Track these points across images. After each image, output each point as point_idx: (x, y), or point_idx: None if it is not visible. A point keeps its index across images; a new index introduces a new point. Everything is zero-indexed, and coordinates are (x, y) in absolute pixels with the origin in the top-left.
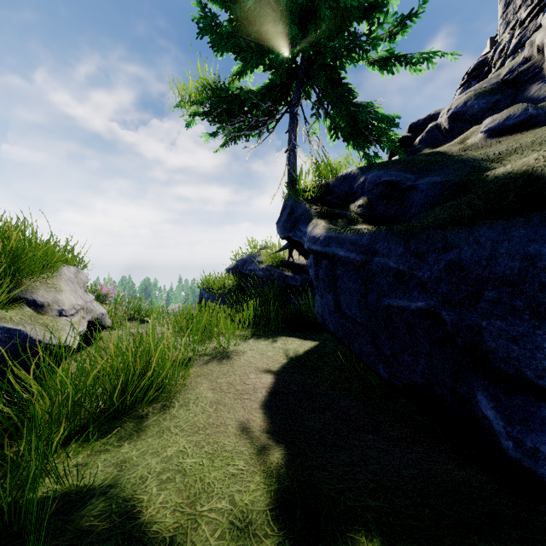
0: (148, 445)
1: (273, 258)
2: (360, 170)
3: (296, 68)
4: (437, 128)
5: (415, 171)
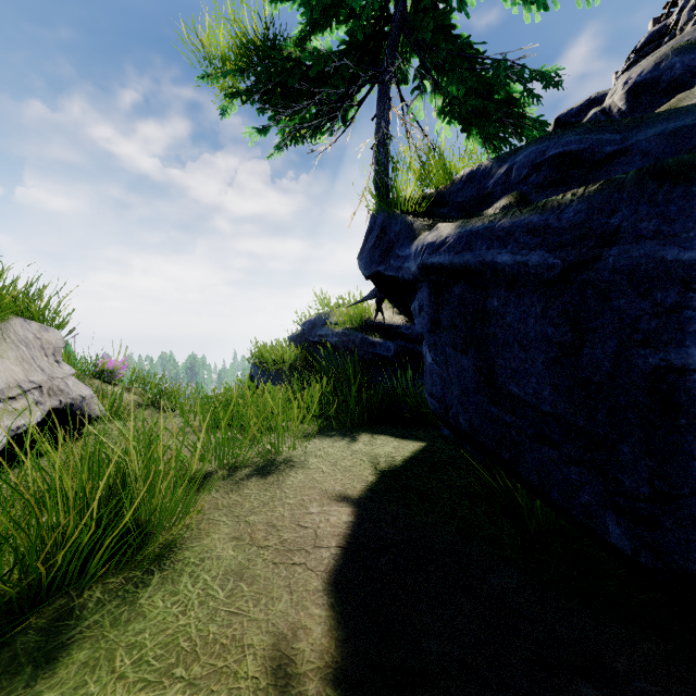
0: None
1: (353, 317)
2: (496, 159)
3: (388, 19)
4: (604, 114)
5: (617, 128)
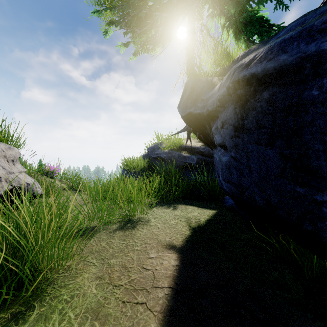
0: None
1: (174, 143)
2: (261, 43)
3: None
4: None
5: None
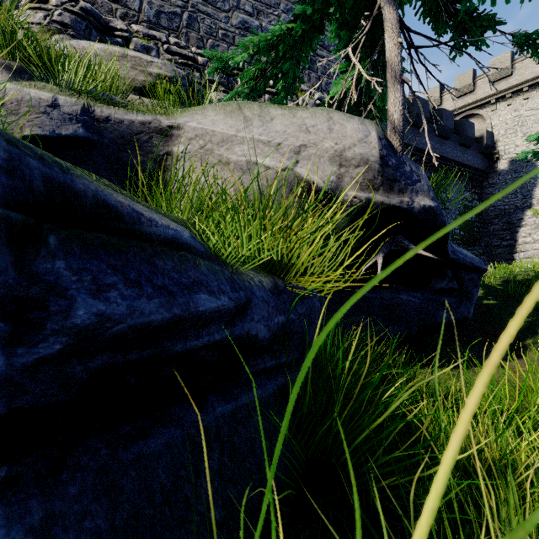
0: None
1: None
2: None
3: None
4: None
5: None
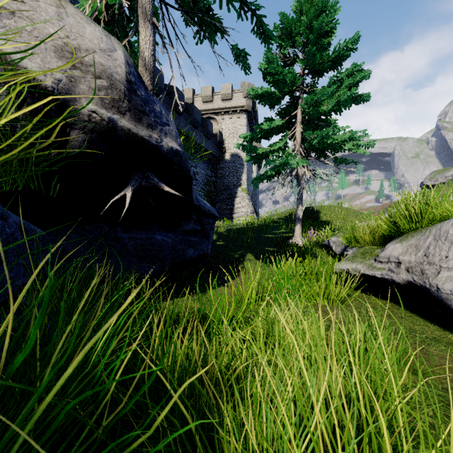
0: (272, 273)
1: None
2: None
3: None
4: None
5: None
